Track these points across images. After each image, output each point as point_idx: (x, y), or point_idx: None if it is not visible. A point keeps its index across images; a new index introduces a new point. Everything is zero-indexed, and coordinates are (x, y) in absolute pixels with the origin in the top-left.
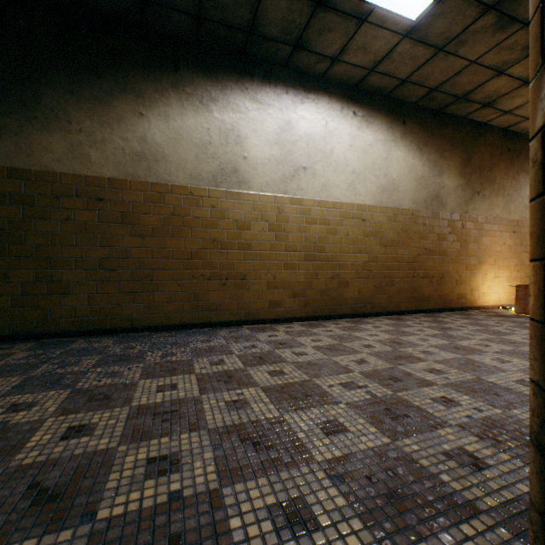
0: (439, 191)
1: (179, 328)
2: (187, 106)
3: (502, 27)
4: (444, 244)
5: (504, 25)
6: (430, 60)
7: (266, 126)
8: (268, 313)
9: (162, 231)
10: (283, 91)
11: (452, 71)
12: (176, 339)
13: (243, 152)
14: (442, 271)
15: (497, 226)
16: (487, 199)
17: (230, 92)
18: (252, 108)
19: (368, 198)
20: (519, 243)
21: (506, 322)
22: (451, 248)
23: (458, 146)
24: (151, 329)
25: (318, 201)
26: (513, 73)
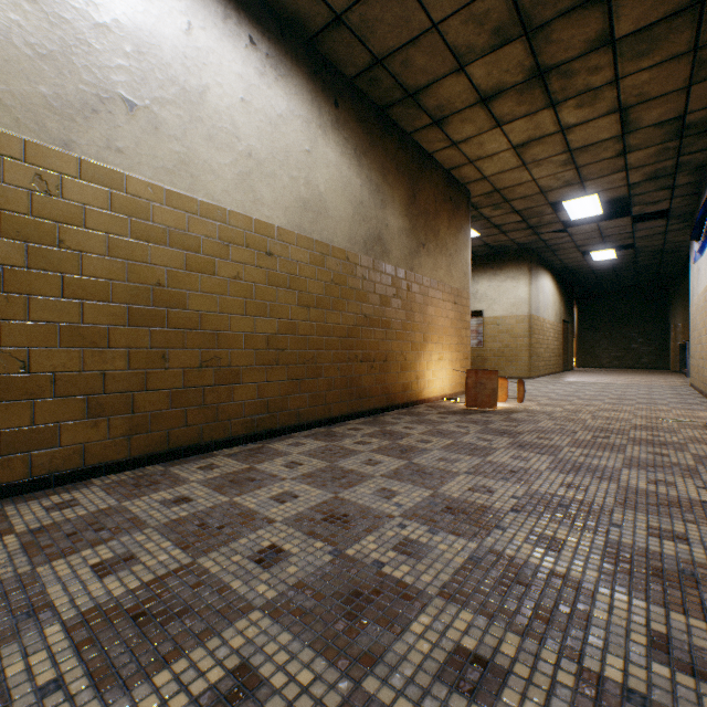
0: (383, 231)
1: None
2: None
3: None
4: (388, 312)
5: None
6: None
7: None
8: (1, 469)
9: None
10: None
11: (408, 33)
12: None
13: None
14: (386, 351)
15: (441, 293)
16: (432, 256)
17: None
18: None
19: (278, 215)
20: (460, 318)
21: (468, 423)
22: (396, 317)
23: (404, 174)
24: None
25: (169, 192)
26: (473, 76)
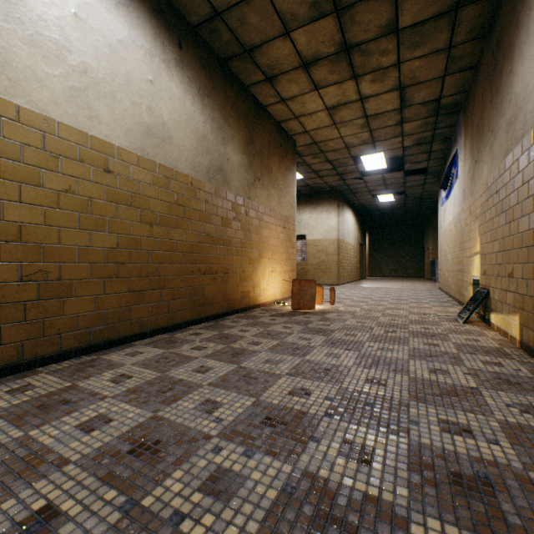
0: (224, 163)
1: None
2: None
3: None
4: (229, 232)
5: None
6: None
7: None
8: None
9: None
10: None
11: None
12: None
13: None
14: (227, 265)
15: (274, 219)
16: (266, 189)
17: None
18: None
19: (118, 135)
20: (288, 239)
21: (292, 324)
22: (236, 237)
23: (243, 118)
24: None
25: None
26: (297, 42)
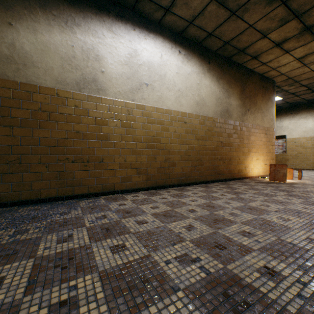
0: (229, 107)
1: (46, 201)
2: (54, 25)
3: (270, 2)
4: (231, 140)
5: (271, 1)
6: (227, 20)
7: (118, 51)
8: (120, 186)
9: (30, 122)
10: (131, 28)
11: (238, 31)
12: (38, 212)
13: (101, 67)
14: (230, 156)
15: (258, 130)
16: (253, 114)
17: (90, 21)
18: (108, 36)
19: (188, 108)
20: (268, 140)
21: (268, 186)
22: (235, 142)
23: (238, 81)
24: (19, 203)
25: (156, 108)
26: (271, 37)
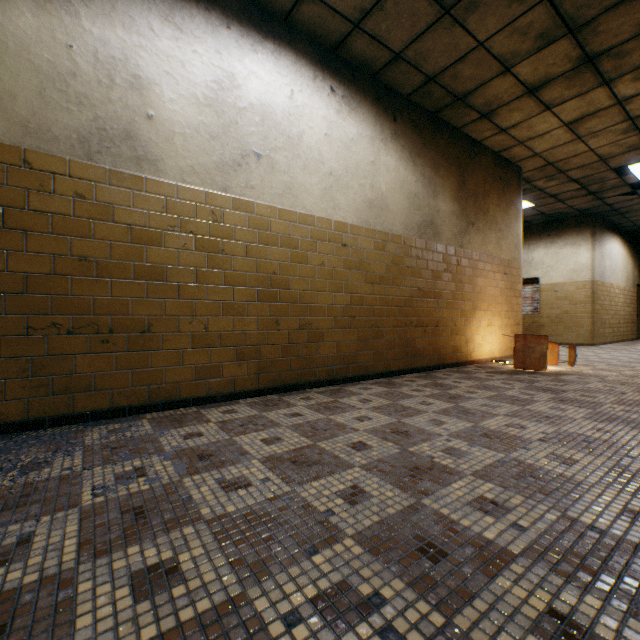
0: (434, 216)
1: None
2: None
3: None
4: (439, 284)
5: None
6: (433, 26)
7: (190, 71)
8: (195, 388)
9: None
10: (221, 22)
11: (456, 54)
12: None
13: (145, 105)
14: (437, 318)
15: (491, 265)
16: (481, 233)
17: None
18: (164, 34)
19: (350, 215)
20: (510, 287)
21: (513, 381)
22: (447, 289)
23: (453, 164)
24: None
25: (280, 210)
26: (519, 74)
